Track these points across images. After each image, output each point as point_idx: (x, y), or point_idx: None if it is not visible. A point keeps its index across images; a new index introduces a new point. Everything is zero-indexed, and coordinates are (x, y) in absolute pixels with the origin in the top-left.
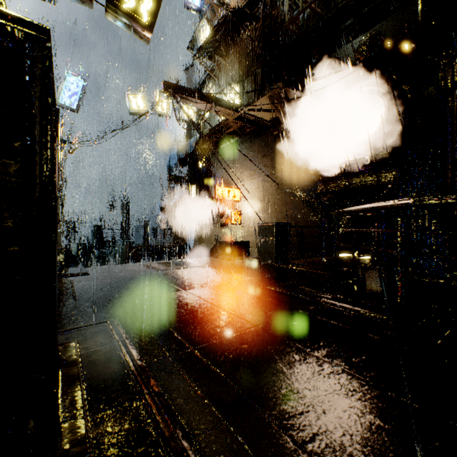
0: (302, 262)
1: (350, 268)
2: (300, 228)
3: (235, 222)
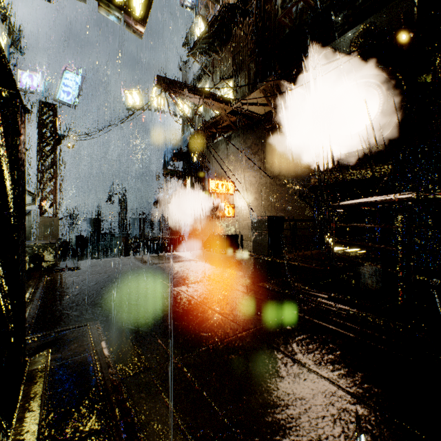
0: (295, 256)
1: (344, 262)
2: (294, 221)
3: (228, 215)
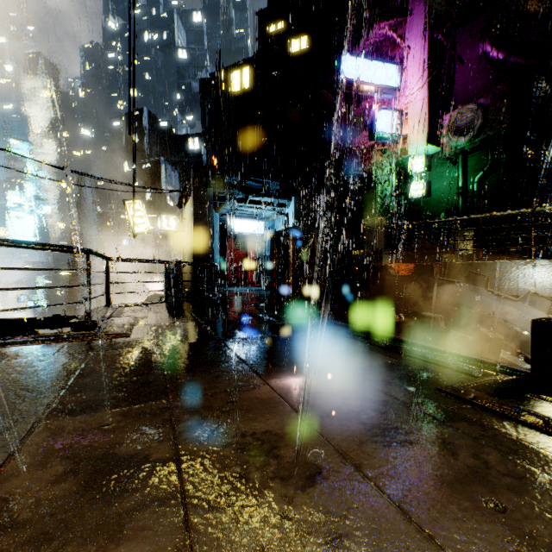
0: None
1: None
2: None
3: None
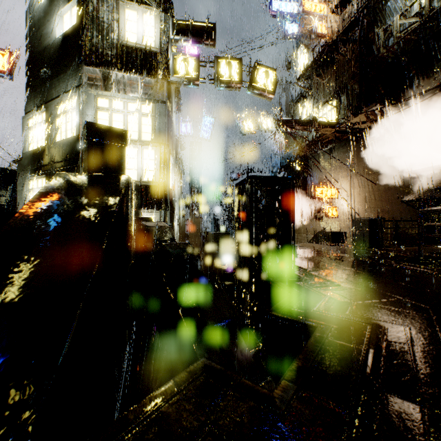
0: (394, 249)
1: (440, 254)
2: (395, 221)
3: (332, 216)
